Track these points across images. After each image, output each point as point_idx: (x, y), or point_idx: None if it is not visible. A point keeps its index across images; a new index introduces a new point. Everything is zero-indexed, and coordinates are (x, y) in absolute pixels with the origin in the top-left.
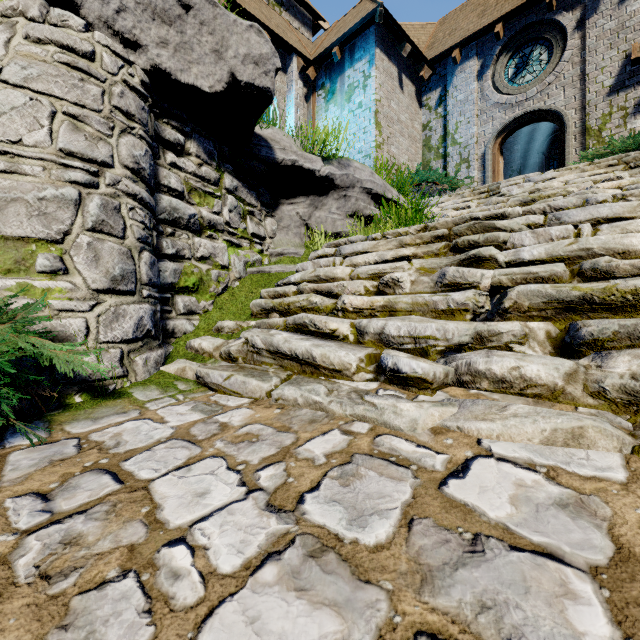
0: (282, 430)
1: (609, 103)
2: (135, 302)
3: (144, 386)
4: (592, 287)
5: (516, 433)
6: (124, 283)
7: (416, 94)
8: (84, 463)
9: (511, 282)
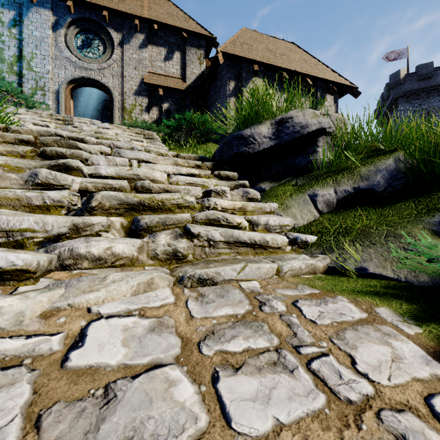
0: None
1: (135, 99)
2: None
3: None
4: (144, 196)
5: (116, 294)
6: None
7: None
8: None
9: (95, 188)
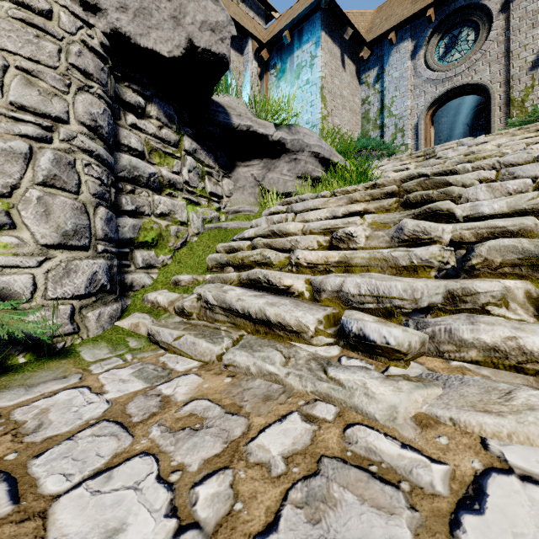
0: (231, 411)
1: (531, 77)
2: (89, 257)
3: (94, 343)
4: None
5: (536, 435)
6: (77, 238)
7: (356, 72)
8: None
9: (474, 237)
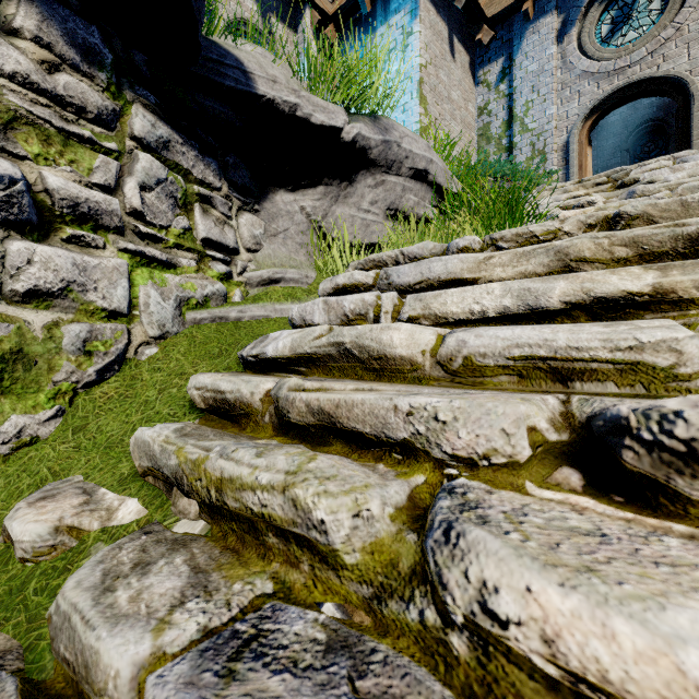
0: None
1: None
2: None
3: None
4: None
5: None
6: None
7: (470, 66)
8: None
9: None
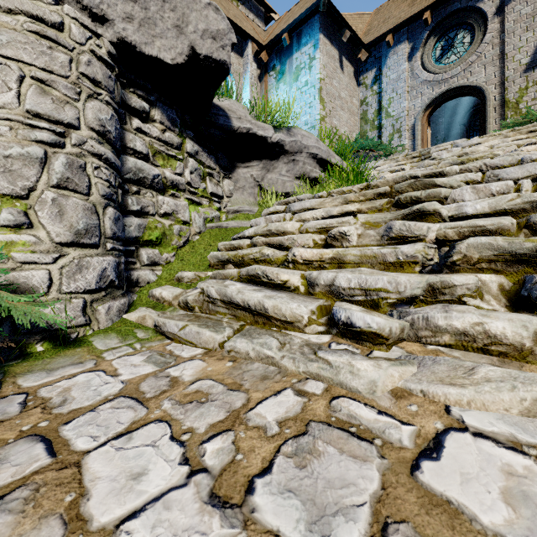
0: (233, 388)
1: (525, 79)
2: (99, 254)
3: (105, 334)
4: None
5: (490, 401)
6: (88, 237)
7: (354, 74)
8: (22, 426)
9: (457, 235)
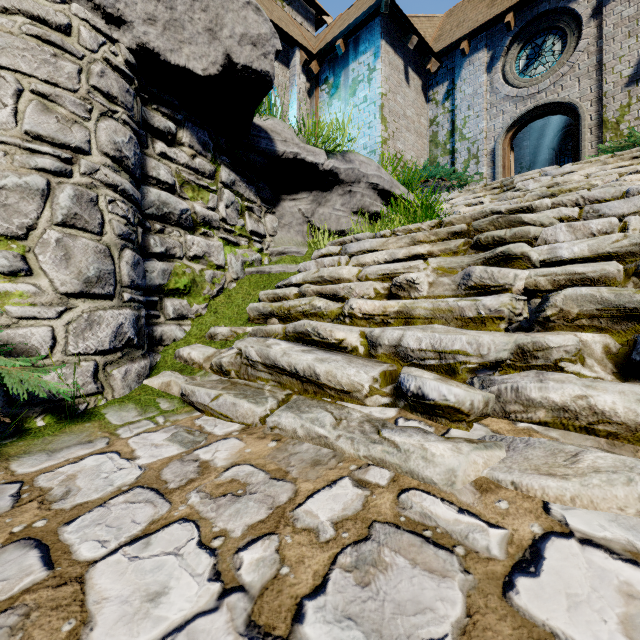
0: (277, 476)
1: (628, 94)
2: (114, 307)
3: (121, 405)
4: None
5: (600, 498)
6: (100, 285)
7: (422, 88)
8: (13, 527)
9: (550, 284)
